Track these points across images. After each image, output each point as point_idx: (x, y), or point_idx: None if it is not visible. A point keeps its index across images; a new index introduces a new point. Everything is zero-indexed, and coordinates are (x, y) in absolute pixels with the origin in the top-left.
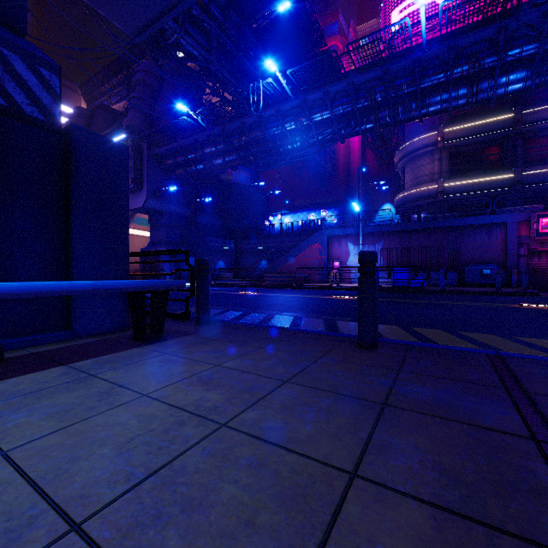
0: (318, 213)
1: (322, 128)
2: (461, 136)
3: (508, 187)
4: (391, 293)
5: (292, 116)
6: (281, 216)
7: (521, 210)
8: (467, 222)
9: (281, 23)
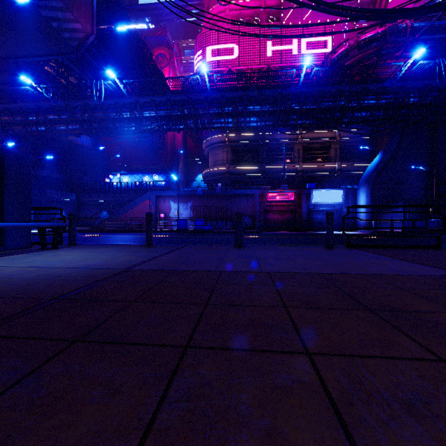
0: (151, 176)
1: (150, 121)
2: (238, 140)
3: (260, 173)
4: (192, 233)
5: (128, 108)
6: (120, 176)
7: (261, 188)
8: (237, 192)
9: (119, 38)
